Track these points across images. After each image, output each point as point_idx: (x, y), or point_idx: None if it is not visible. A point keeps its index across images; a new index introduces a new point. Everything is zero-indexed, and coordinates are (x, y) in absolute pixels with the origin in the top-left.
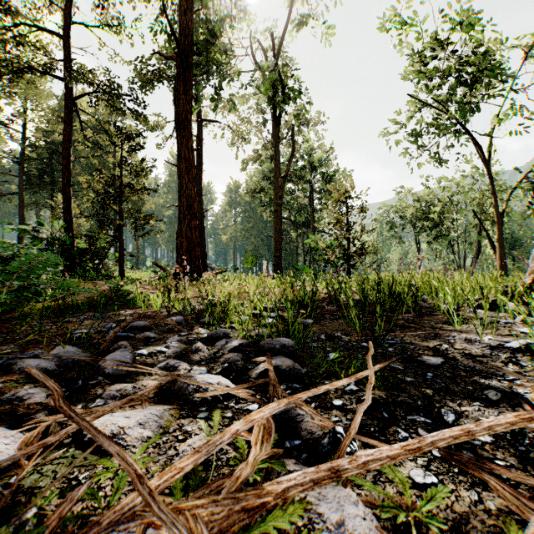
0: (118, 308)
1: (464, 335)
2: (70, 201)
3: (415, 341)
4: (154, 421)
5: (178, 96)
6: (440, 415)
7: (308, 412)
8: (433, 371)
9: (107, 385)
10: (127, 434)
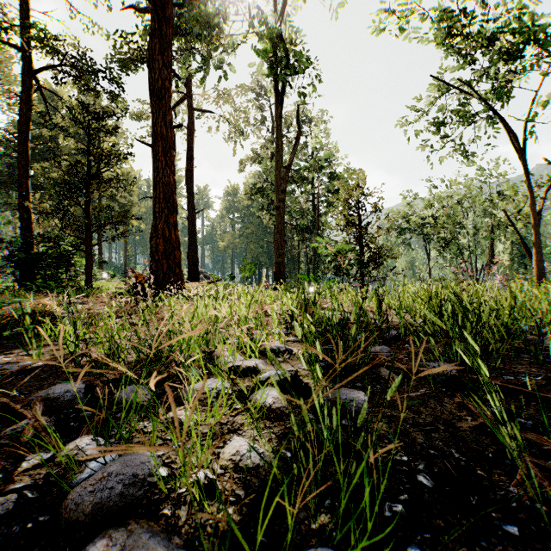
0: (12, 345)
1: None
2: (28, 196)
3: None
4: None
5: (153, 57)
6: None
7: None
8: None
9: None
10: None
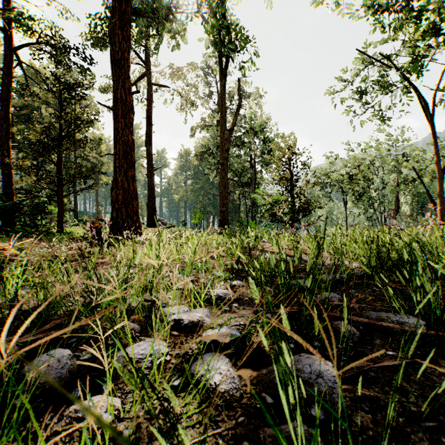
0: None
1: None
2: (9, 154)
3: None
4: None
5: (114, 31)
6: None
7: None
8: None
9: None
10: None
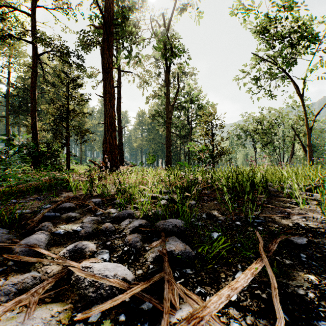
0: (58, 191)
1: (309, 213)
2: (36, 121)
3: (275, 220)
4: None
5: (104, 52)
6: None
7: None
8: (304, 251)
9: (12, 273)
10: None
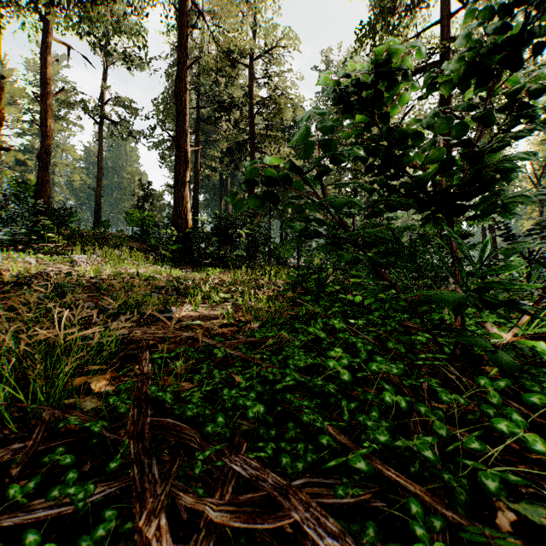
0: None
1: None
2: None
3: None
4: None
5: None
6: None
7: None
8: None
9: None
10: None
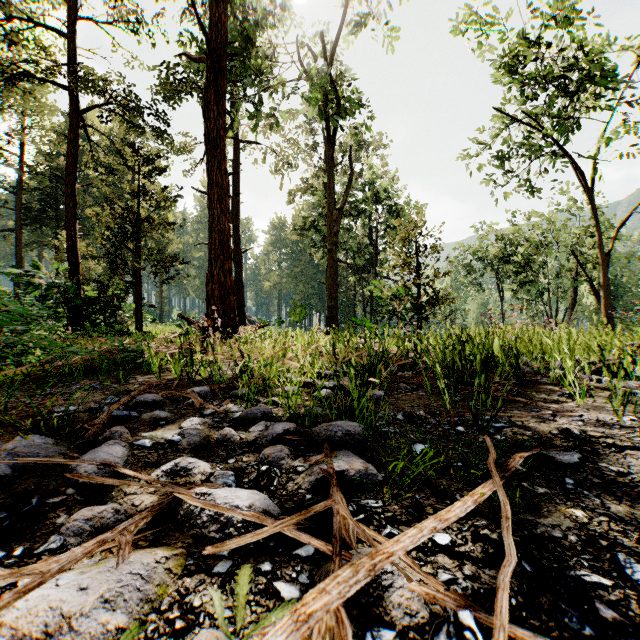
0: (127, 373)
1: (593, 413)
2: (76, 239)
3: (528, 423)
4: (135, 590)
5: (209, 106)
6: (617, 567)
7: (399, 565)
8: (572, 475)
9: (77, 505)
10: (75, 630)
